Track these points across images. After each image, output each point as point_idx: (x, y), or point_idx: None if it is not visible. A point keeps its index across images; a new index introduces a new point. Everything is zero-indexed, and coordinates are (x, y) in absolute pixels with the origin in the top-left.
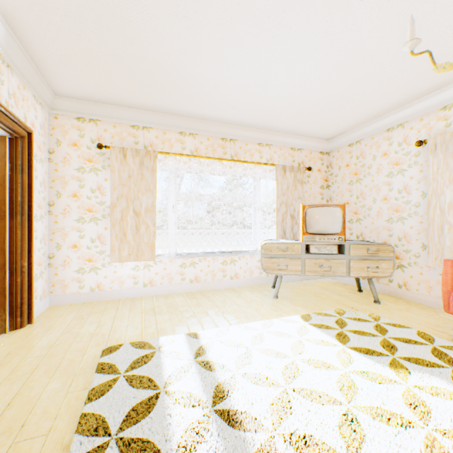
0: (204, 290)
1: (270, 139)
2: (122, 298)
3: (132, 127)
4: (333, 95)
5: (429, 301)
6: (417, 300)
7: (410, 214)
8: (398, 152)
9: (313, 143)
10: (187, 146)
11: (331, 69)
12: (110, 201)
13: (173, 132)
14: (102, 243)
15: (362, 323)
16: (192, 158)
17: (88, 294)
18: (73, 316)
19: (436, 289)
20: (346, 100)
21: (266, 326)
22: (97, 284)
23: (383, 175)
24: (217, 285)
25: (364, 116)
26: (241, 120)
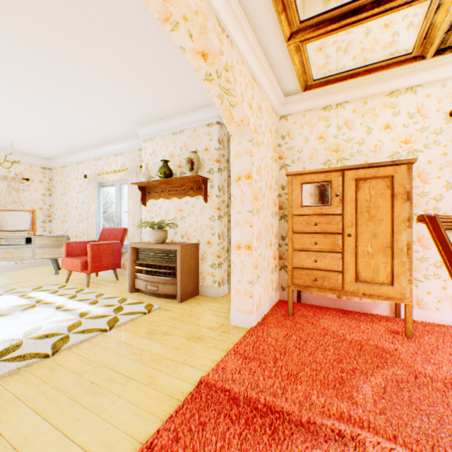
0: None
1: None
2: None
3: None
4: (16, 135)
5: None
6: None
7: (86, 218)
8: (82, 179)
9: (33, 159)
10: None
11: None
12: None
13: None
14: None
15: (20, 284)
16: None
17: None
18: None
19: None
20: (31, 140)
21: None
22: None
23: (77, 192)
24: None
25: (60, 151)
26: None
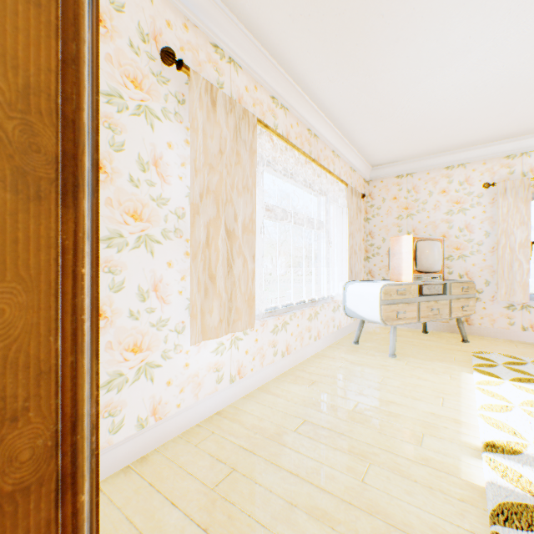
0: (294, 365)
1: (342, 148)
2: (199, 421)
3: (214, 48)
4: (455, 114)
5: (493, 333)
6: (480, 333)
7: (472, 252)
8: (459, 191)
9: (363, 166)
10: (279, 124)
11: (503, 81)
12: (176, 198)
13: (264, 91)
14: (163, 301)
15: (518, 366)
16: (283, 146)
17: (131, 442)
18: (184, 525)
19: (500, 321)
20: (454, 124)
21: (495, 398)
22: (151, 406)
23: (442, 212)
24: (305, 353)
25: (435, 148)
26: (340, 111)
